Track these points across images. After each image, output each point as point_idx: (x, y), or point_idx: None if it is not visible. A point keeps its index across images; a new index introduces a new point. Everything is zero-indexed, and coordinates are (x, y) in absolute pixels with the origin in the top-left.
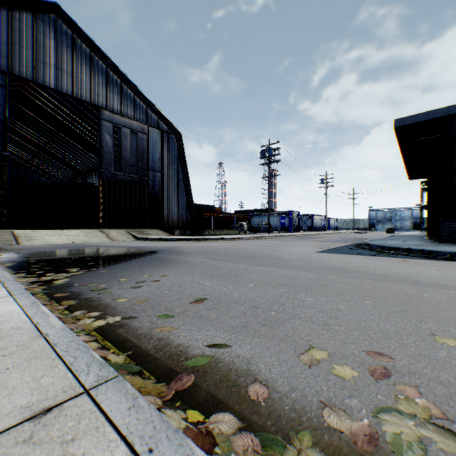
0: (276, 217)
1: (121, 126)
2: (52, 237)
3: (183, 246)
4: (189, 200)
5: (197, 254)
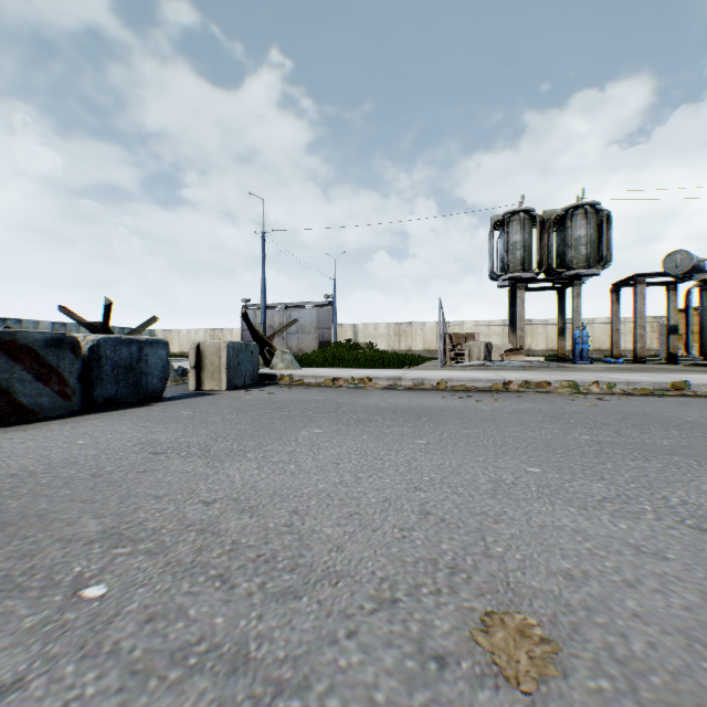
0: None
1: None
2: None
3: None
4: None
5: None
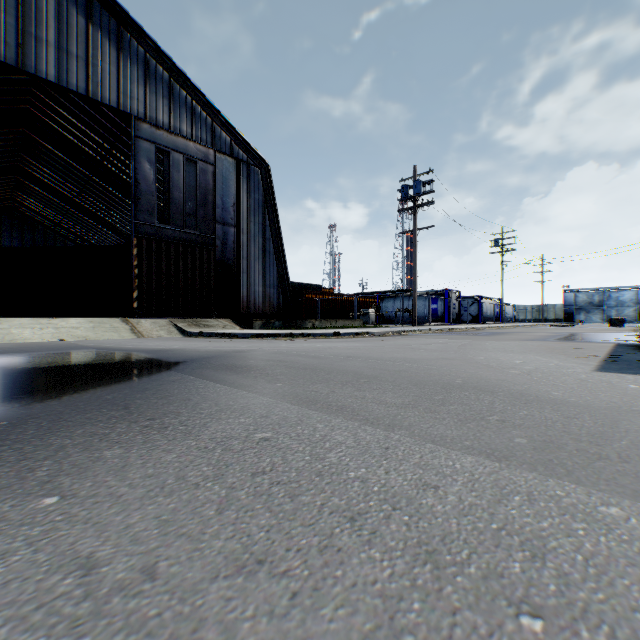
0: (423, 300)
1: (170, 149)
2: (25, 330)
3: (254, 350)
4: (283, 273)
5: (271, 373)
